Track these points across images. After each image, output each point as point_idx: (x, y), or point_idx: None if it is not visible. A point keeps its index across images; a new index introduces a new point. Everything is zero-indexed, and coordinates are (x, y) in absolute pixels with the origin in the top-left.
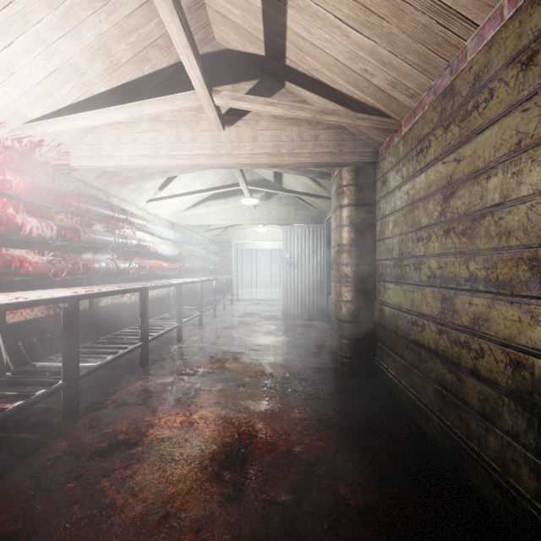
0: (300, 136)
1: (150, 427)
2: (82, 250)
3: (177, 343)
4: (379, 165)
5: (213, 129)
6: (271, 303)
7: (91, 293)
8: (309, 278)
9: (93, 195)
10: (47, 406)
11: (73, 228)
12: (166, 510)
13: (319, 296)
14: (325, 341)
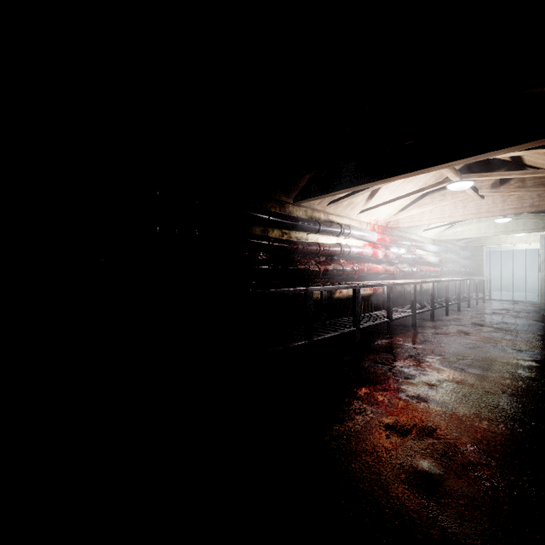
0: (538, 195)
1: (450, 333)
2: (397, 263)
3: (445, 316)
4: None
5: (476, 200)
6: (531, 304)
7: (418, 282)
8: None
9: (400, 235)
10: (401, 324)
11: (399, 254)
12: (466, 343)
13: None
14: None
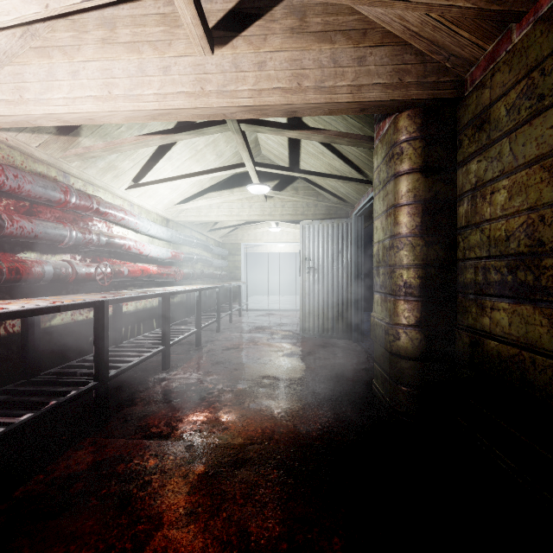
0: (334, 59)
1: None
2: (18, 247)
3: (160, 373)
4: (467, 101)
5: (195, 53)
6: (285, 314)
7: None
8: (333, 286)
9: (39, 172)
10: None
11: None
12: None
13: (345, 308)
14: (358, 370)
